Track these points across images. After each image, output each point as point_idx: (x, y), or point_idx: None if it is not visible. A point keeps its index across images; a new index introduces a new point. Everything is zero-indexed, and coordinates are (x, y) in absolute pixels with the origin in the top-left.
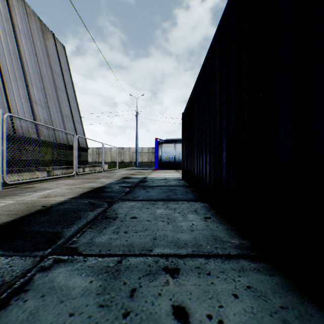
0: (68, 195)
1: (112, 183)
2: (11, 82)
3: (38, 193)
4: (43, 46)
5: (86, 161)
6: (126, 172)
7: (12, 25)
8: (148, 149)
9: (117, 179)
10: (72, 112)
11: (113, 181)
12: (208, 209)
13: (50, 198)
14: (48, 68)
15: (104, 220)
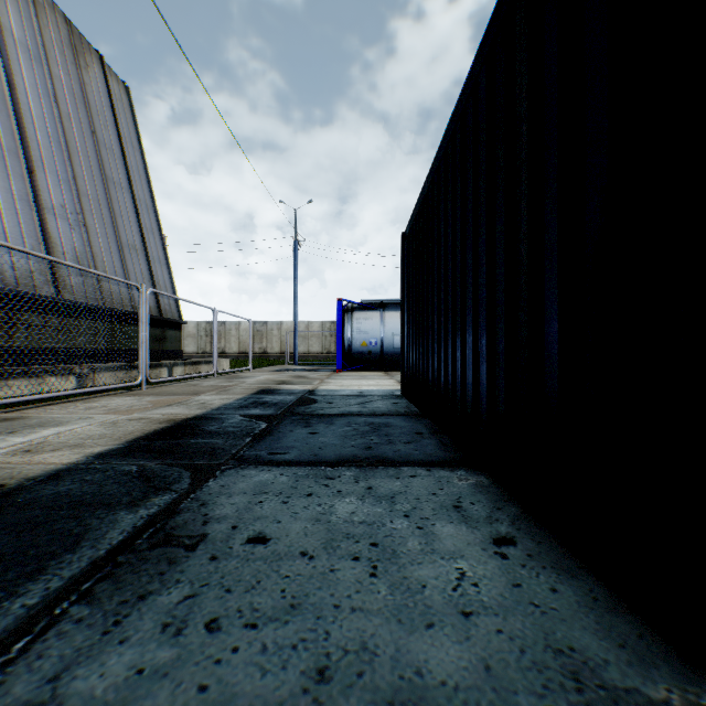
0: (94, 443)
1: (228, 407)
2: None
3: (19, 437)
4: (76, 83)
5: (178, 352)
6: (270, 377)
7: None
8: (322, 325)
9: (242, 397)
10: (144, 238)
11: (232, 401)
12: (494, 498)
13: (39, 454)
14: (87, 134)
15: (152, 555)
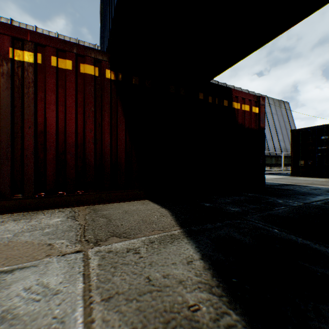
0: None
1: None
2: (273, 137)
3: None
4: (280, 112)
5: None
6: None
7: (271, 114)
8: None
9: None
10: None
11: None
12: None
13: None
14: (282, 122)
15: None
